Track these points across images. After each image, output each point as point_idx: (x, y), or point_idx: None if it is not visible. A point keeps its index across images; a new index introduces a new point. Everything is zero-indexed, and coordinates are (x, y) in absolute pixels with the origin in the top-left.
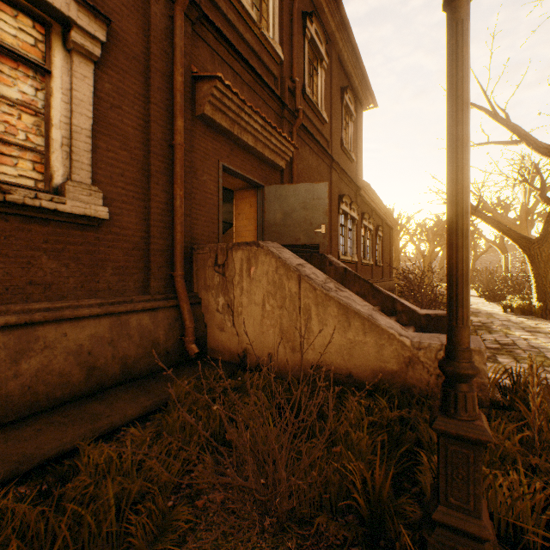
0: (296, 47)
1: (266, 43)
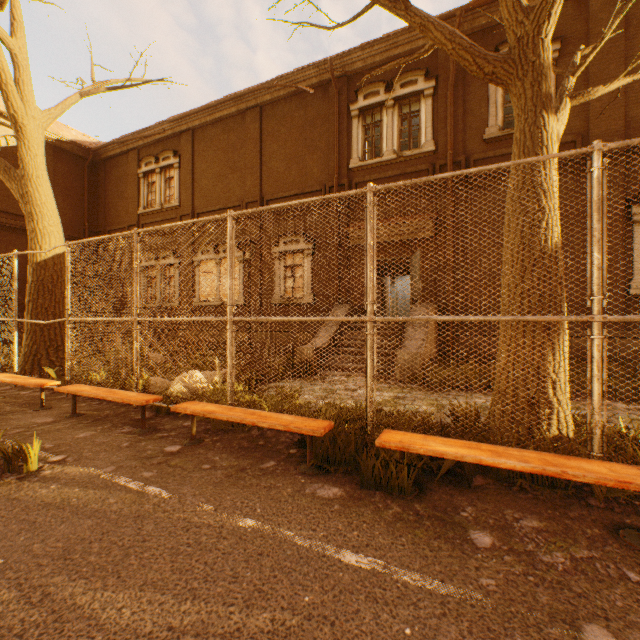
0: (471, 107)
1: (412, 156)
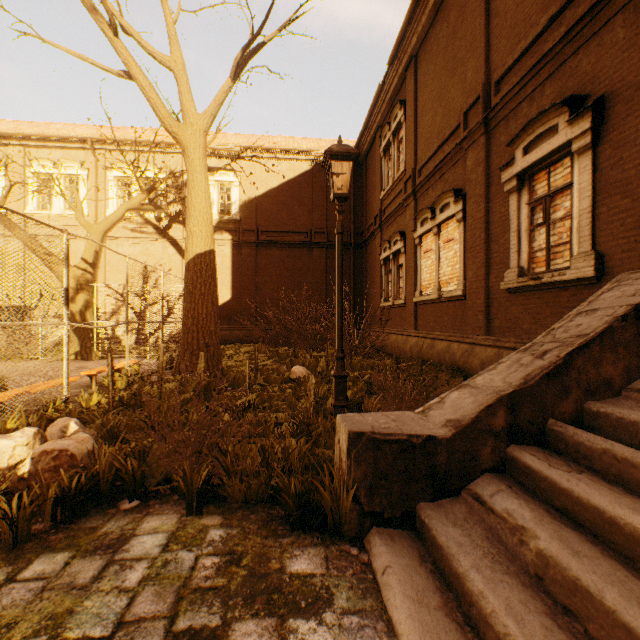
0: None
1: None
